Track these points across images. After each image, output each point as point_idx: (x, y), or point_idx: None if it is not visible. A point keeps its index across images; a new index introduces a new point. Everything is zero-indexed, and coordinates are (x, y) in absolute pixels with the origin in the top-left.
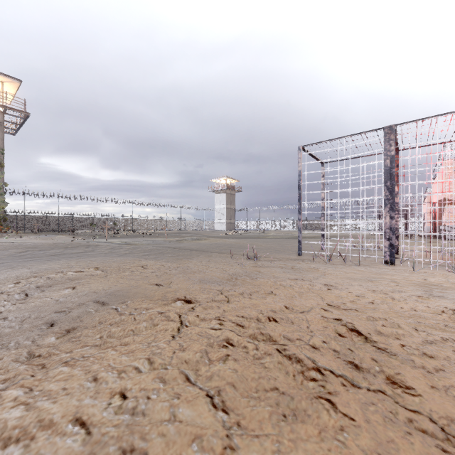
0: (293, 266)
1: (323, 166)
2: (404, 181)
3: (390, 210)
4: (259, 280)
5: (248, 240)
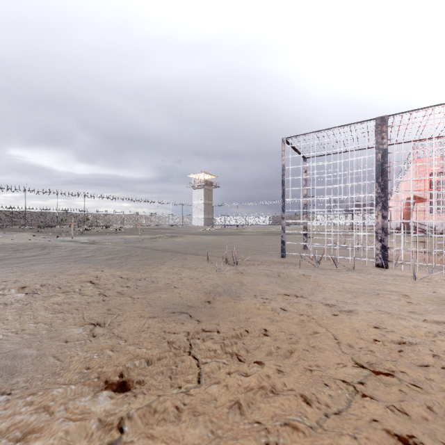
0: (280, 273)
1: (306, 161)
2: (389, 178)
3: (382, 208)
4: (243, 301)
5: (226, 237)
